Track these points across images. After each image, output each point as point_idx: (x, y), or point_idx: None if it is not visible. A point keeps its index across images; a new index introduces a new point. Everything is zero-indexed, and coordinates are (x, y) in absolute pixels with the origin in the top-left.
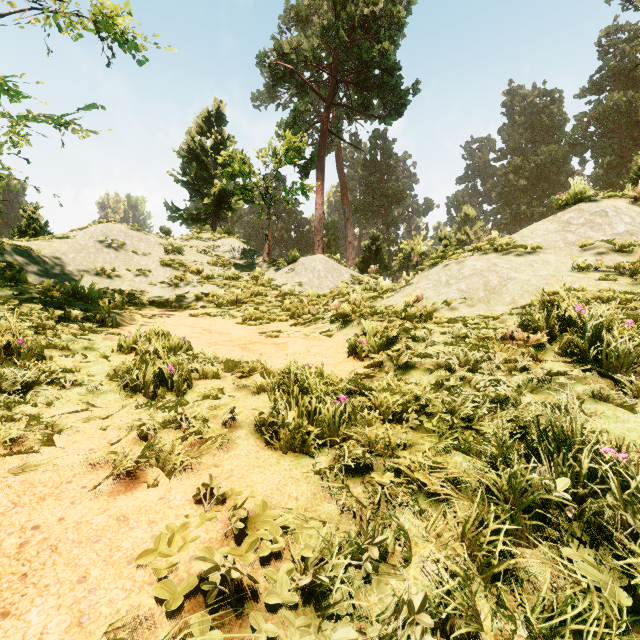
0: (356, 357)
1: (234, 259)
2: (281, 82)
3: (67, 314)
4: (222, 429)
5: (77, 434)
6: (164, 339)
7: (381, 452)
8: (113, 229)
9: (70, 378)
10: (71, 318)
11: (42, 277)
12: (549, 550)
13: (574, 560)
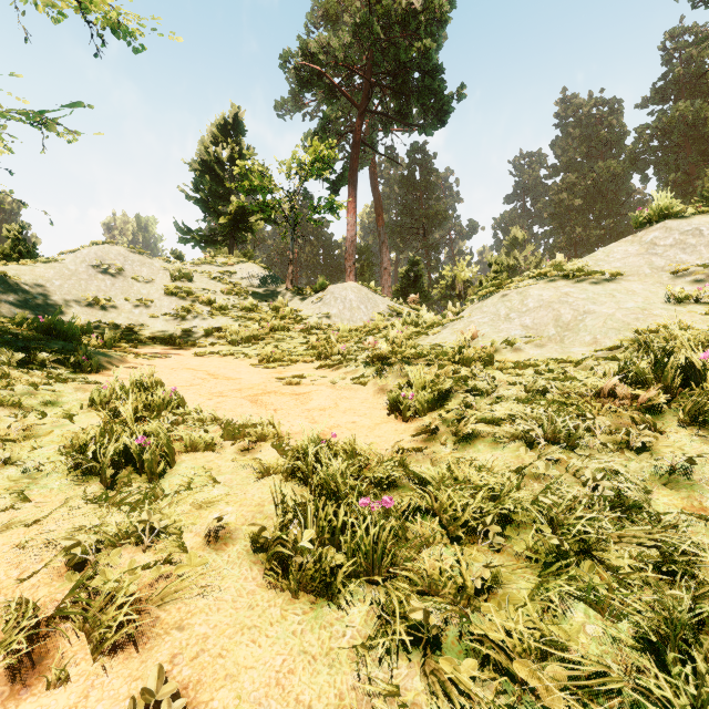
0: (399, 415)
1: (252, 287)
2: (308, 86)
3: (32, 357)
4: (204, 544)
5: None
6: (148, 392)
7: (448, 597)
8: (110, 252)
9: (2, 454)
10: (36, 362)
11: (19, 308)
12: None
13: None
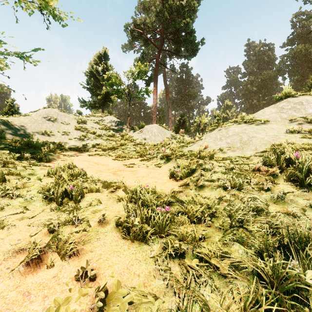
0: (174, 179)
1: (112, 126)
2: (136, 39)
3: (22, 155)
4: (98, 225)
5: (13, 229)
6: (71, 169)
7: (189, 242)
8: (51, 111)
9: (16, 193)
10: (24, 157)
11: (13, 135)
12: None
13: None
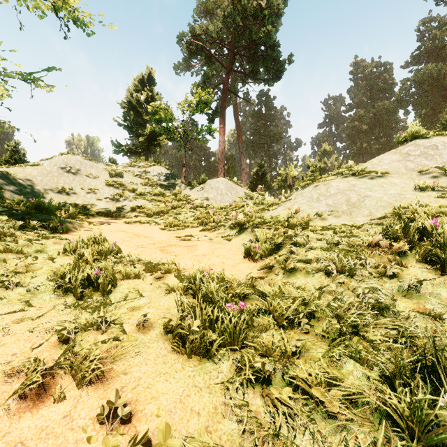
0: (250, 258)
1: (160, 181)
2: (194, 55)
3: (27, 223)
4: (136, 330)
5: (6, 336)
6: (99, 244)
7: (277, 357)
8: (72, 159)
9: (14, 280)
10: (30, 226)
11: (16, 194)
12: None
13: None
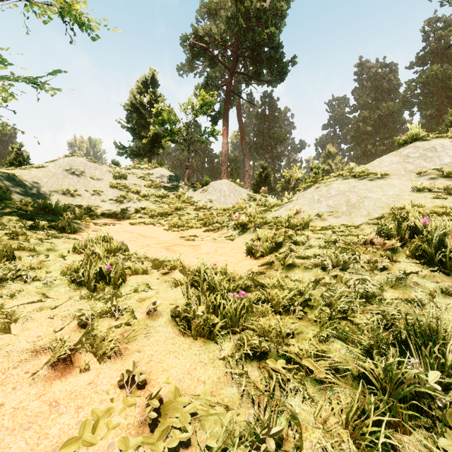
0: (252, 256)
1: (163, 183)
2: (198, 56)
3: (37, 223)
4: (146, 317)
5: (30, 322)
6: (107, 243)
7: (273, 339)
8: (76, 161)
9: (31, 274)
10: (39, 226)
11: (23, 196)
12: (424, 437)
13: (449, 450)
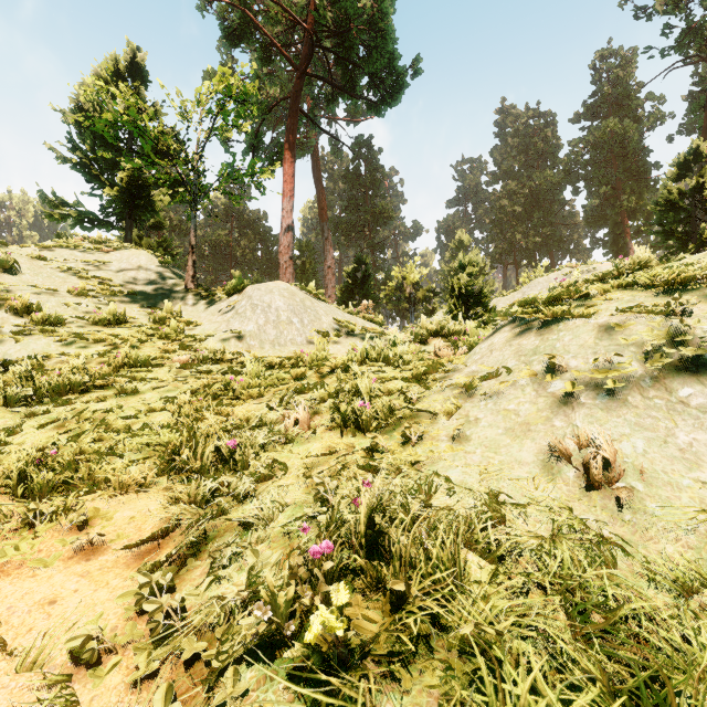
0: None
1: (132, 284)
2: (235, 39)
3: None
4: None
5: None
6: None
7: None
8: None
9: None
10: None
11: None
12: None
13: None
